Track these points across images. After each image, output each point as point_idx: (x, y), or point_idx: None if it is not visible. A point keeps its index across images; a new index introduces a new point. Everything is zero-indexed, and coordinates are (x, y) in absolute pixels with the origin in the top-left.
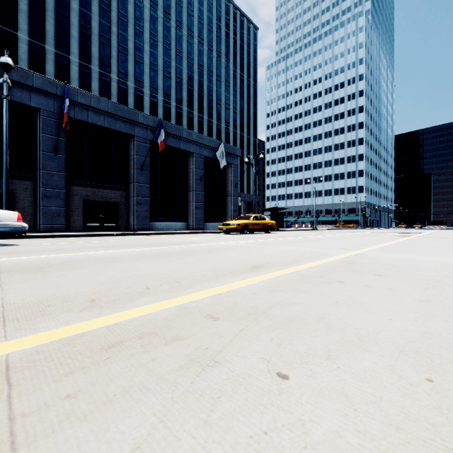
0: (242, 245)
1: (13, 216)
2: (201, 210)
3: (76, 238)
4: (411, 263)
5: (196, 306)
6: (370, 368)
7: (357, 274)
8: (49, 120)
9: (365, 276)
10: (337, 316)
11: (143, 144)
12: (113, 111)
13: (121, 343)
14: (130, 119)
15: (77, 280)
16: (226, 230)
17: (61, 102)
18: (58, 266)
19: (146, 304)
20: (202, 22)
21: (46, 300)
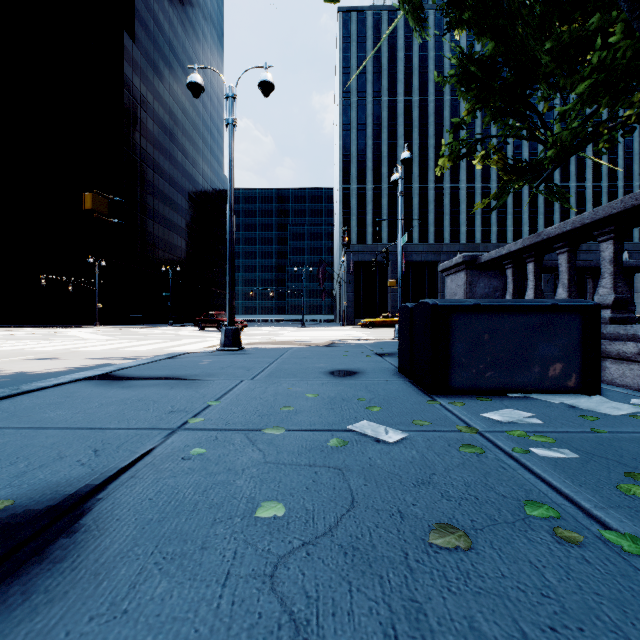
0: None
1: None
2: None
3: None
4: None
5: None
6: None
7: None
8: None
9: None
10: None
11: None
12: None
13: None
14: None
15: None
16: None
17: None
18: None
19: None
20: None
21: None
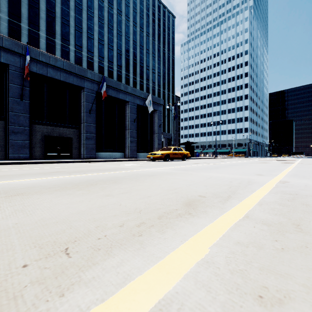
0: (167, 171)
1: None
2: (134, 144)
3: (31, 165)
4: None
5: None
6: None
7: None
8: (16, 73)
9: None
10: None
11: (91, 94)
12: (67, 68)
13: None
14: (81, 75)
15: None
16: (152, 158)
17: None
18: None
19: None
20: (136, 11)
21: None
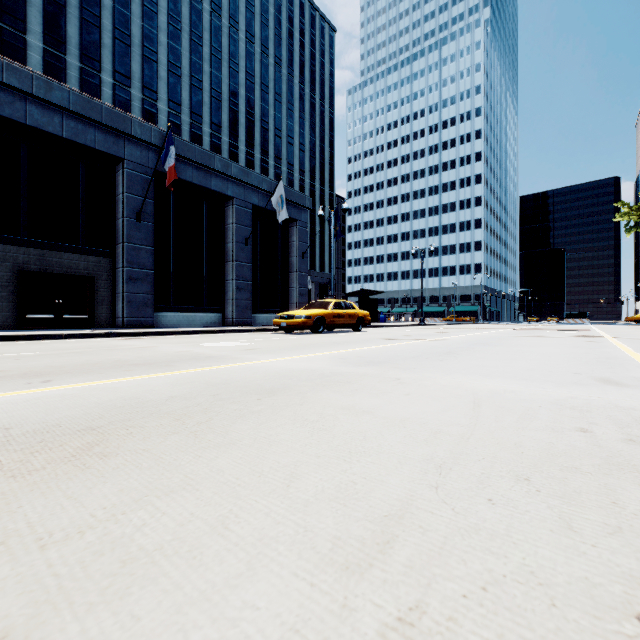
0: (322, 367)
1: None
2: (246, 293)
3: None
4: None
5: None
6: None
7: None
8: None
9: None
10: None
11: (140, 174)
12: (80, 109)
13: None
14: (115, 127)
15: None
16: (286, 326)
17: None
18: None
19: None
20: (253, 9)
21: None
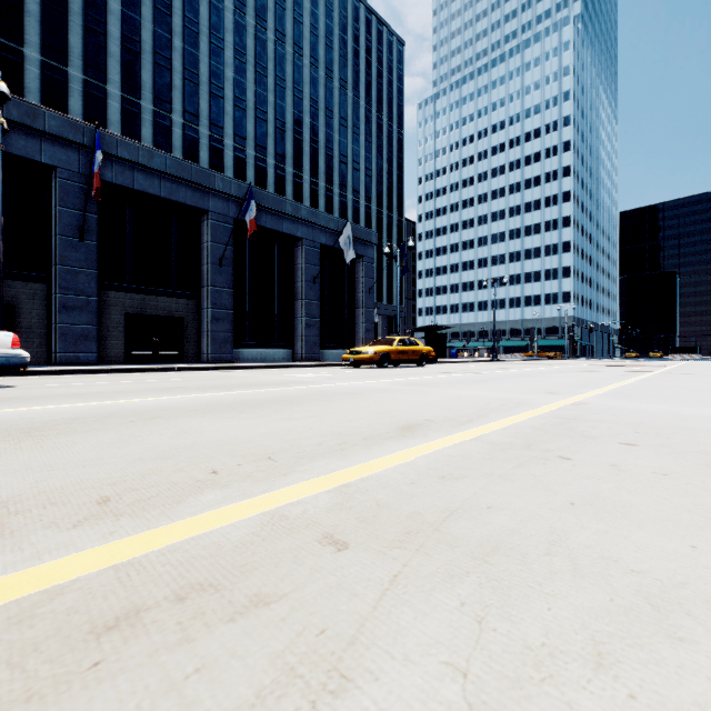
0: (382, 386)
1: (4, 340)
2: (315, 330)
3: (112, 375)
4: (675, 420)
5: (302, 513)
6: (709, 698)
7: (590, 441)
8: (71, 186)
9: (605, 446)
10: (582, 537)
11: (222, 224)
12: (174, 171)
13: (135, 616)
14: (202, 184)
15: (89, 455)
16: (354, 362)
17: (90, 156)
18: (65, 426)
19: (205, 508)
20: (317, 33)
21: (16, 499)
